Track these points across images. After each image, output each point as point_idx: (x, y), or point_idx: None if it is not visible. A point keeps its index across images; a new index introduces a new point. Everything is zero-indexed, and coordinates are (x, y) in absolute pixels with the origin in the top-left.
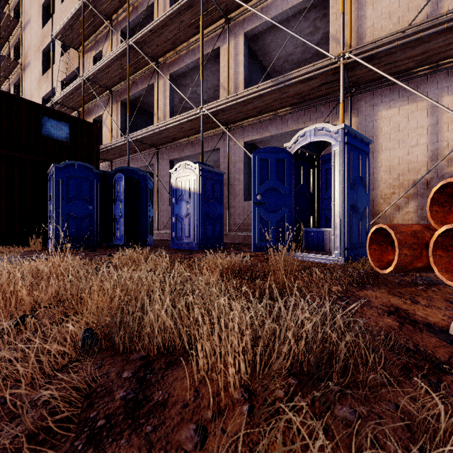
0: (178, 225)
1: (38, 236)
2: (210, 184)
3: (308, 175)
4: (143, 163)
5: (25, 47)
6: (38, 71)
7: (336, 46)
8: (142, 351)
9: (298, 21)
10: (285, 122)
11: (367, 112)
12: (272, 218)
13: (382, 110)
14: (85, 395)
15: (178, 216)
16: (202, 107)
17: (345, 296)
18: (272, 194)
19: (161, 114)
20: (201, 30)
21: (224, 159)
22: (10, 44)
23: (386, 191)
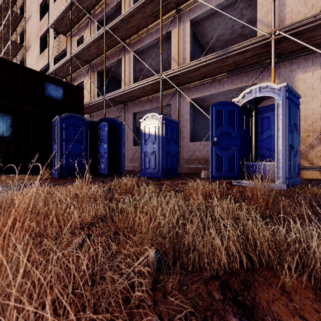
0: (146, 160)
1: (45, 168)
2: (170, 129)
3: (248, 123)
4: (113, 115)
5: (28, 35)
6: (37, 51)
7: (262, 27)
8: (212, 271)
9: (229, 10)
10: (222, 84)
11: (287, 76)
12: (225, 154)
13: (299, 74)
14: (201, 320)
15: (146, 153)
16: (162, 73)
17: (320, 218)
18: (225, 136)
19: (127, 80)
20: (161, 18)
21: (175, 112)
22: (17, 33)
23: (302, 134)
